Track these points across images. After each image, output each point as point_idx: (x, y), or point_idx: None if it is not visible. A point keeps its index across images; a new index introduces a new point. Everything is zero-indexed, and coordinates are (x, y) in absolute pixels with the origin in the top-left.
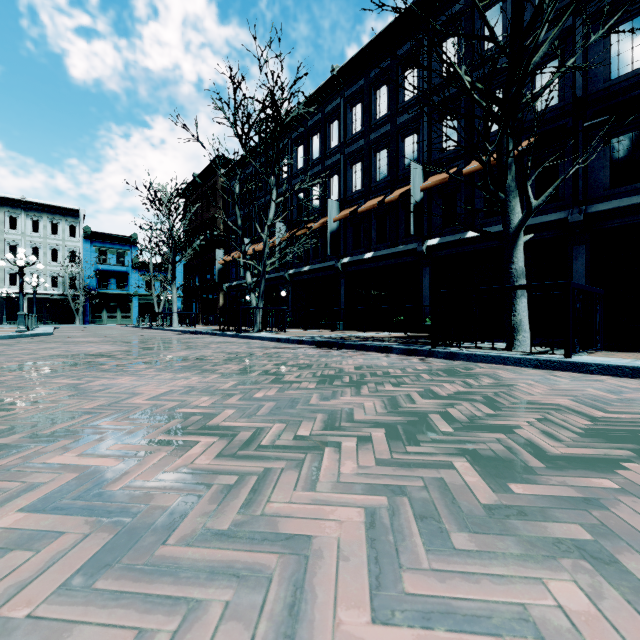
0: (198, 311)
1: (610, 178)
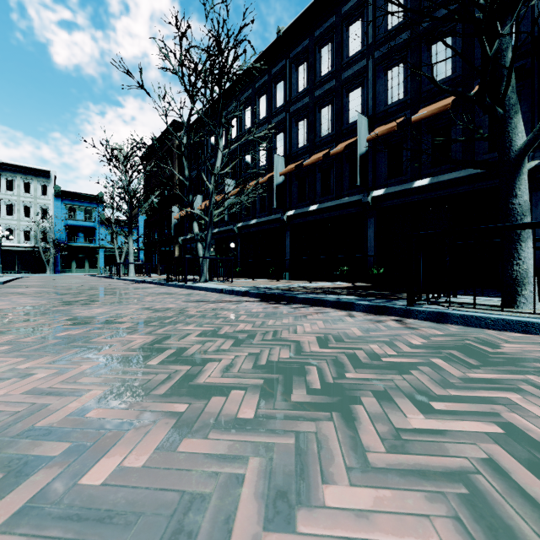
0: (157, 262)
1: None
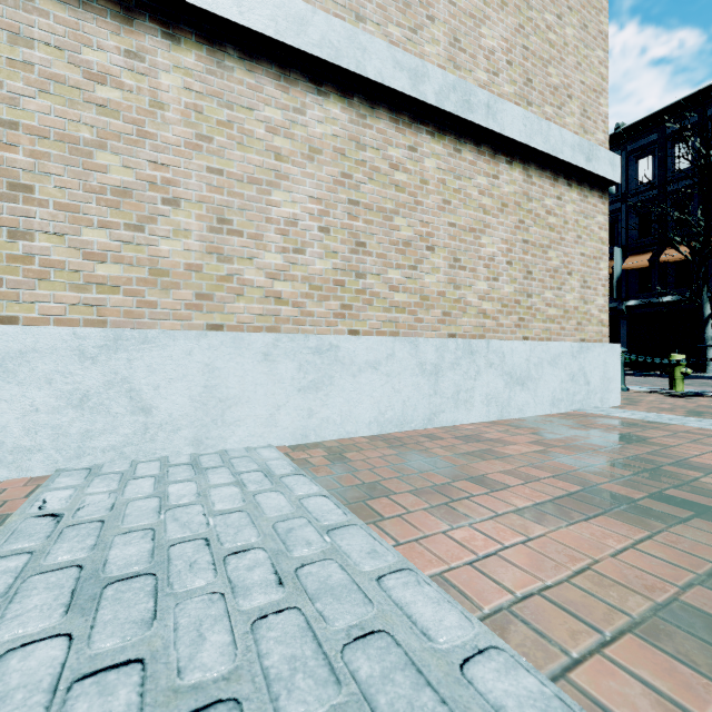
0: None
1: None
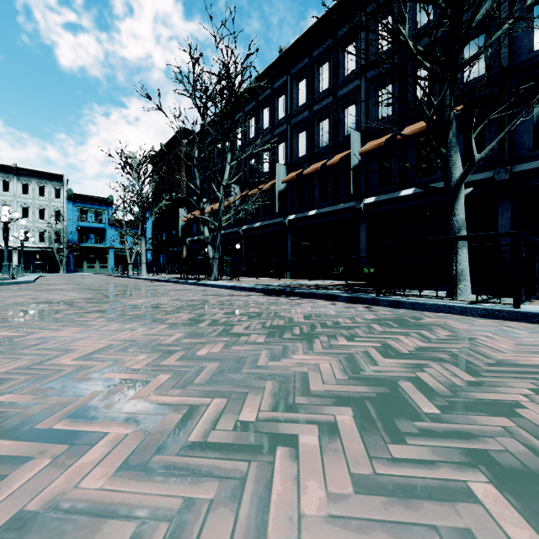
0: (165, 262)
1: (533, 140)
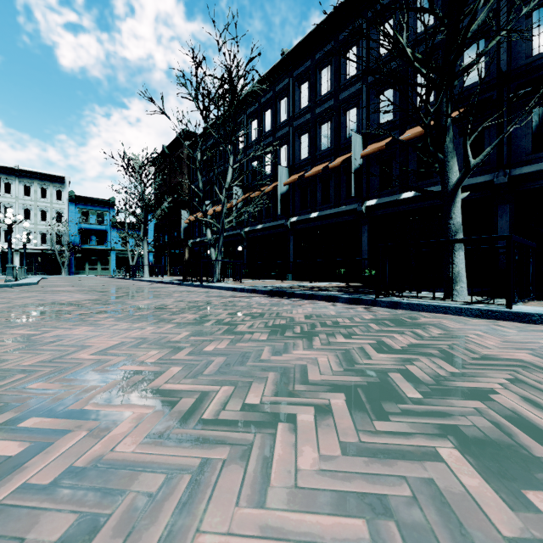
0: (167, 264)
1: (532, 144)
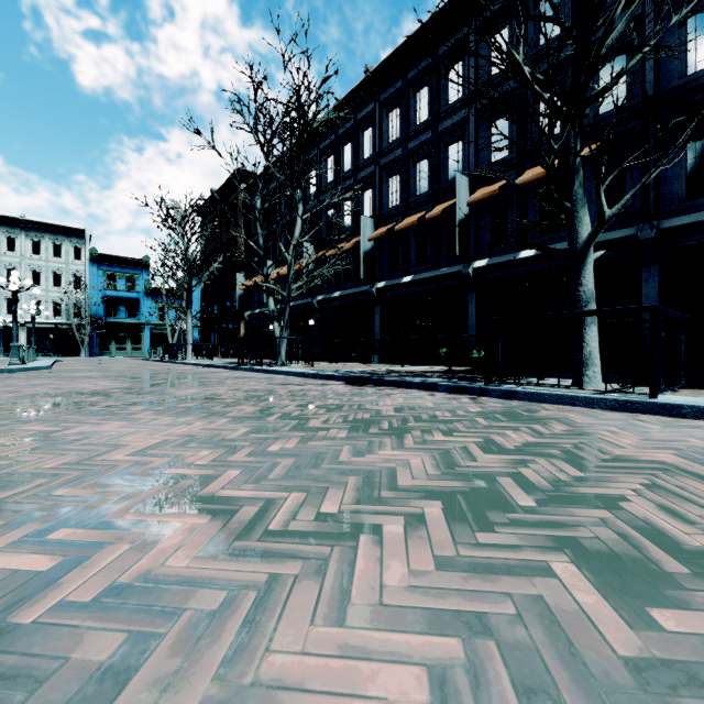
0: (217, 342)
1: (686, 189)
